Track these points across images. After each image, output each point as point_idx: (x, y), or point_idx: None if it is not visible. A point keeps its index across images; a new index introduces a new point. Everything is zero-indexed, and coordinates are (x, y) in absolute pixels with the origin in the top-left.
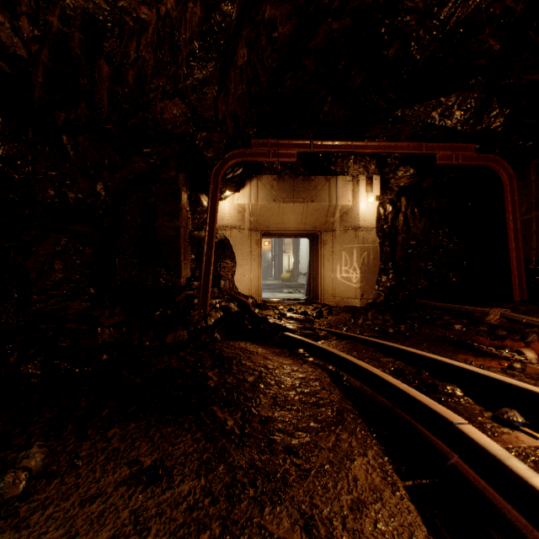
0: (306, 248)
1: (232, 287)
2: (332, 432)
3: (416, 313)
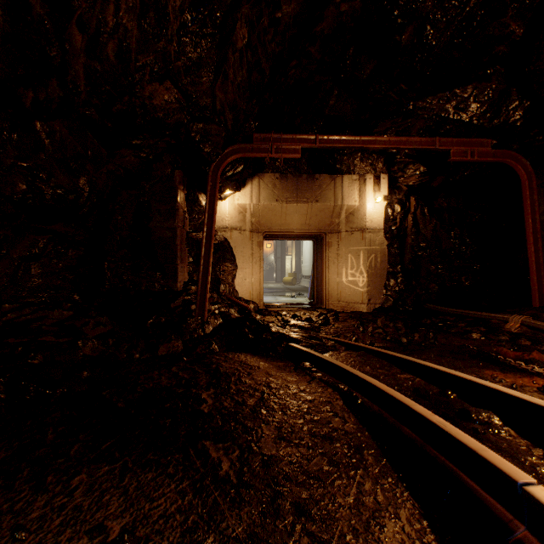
0: (309, 251)
1: (233, 292)
2: (351, 480)
3: (428, 320)
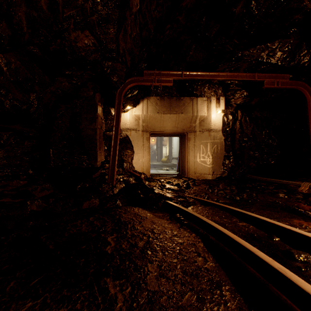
0: (176, 143)
1: (131, 167)
2: None
3: (250, 185)
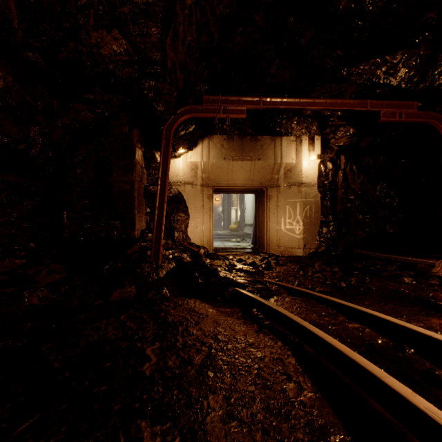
0: (250, 203)
1: (186, 238)
2: None
3: (360, 264)
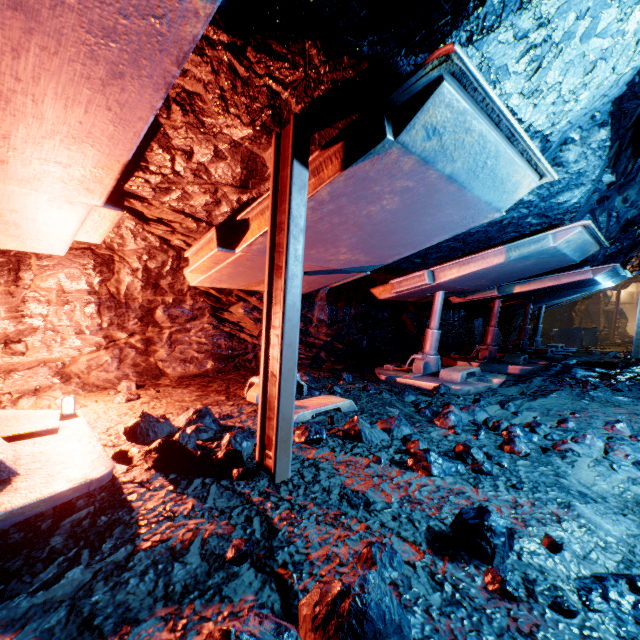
0: None
1: (625, 332)
2: None
3: None
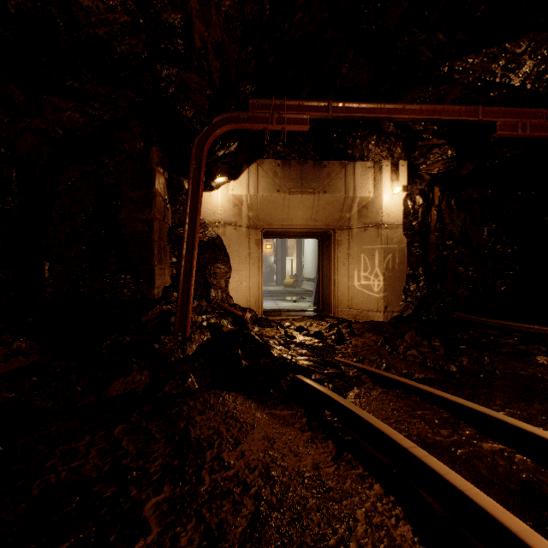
0: (311, 252)
1: (226, 298)
2: None
3: (466, 334)
